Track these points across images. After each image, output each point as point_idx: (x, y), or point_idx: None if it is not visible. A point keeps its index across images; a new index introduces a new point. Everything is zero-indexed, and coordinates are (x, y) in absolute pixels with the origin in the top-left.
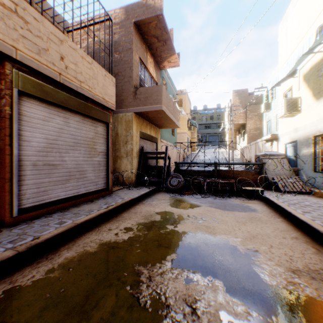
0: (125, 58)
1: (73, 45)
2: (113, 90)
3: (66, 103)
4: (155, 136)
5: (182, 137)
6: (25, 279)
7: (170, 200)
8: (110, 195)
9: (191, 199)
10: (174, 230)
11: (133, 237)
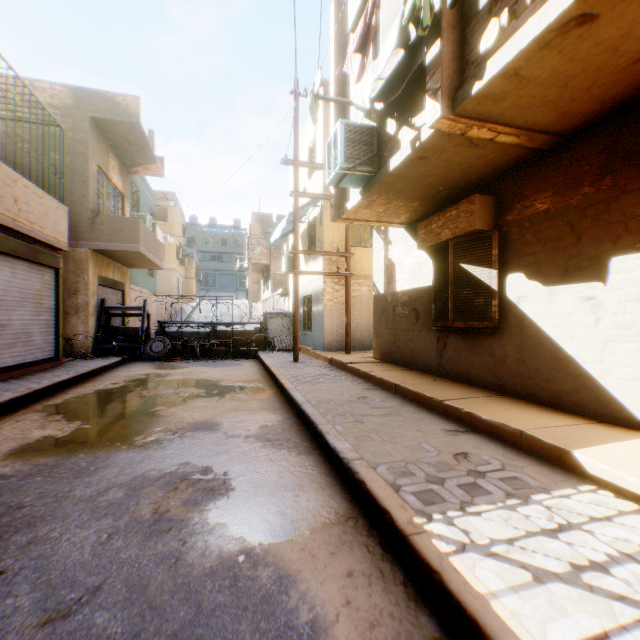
0: (75, 165)
1: (27, 182)
2: (68, 224)
3: (18, 251)
4: (122, 280)
5: (167, 276)
6: (52, 403)
7: (154, 366)
8: (63, 366)
9: (181, 364)
10: (163, 379)
11: (125, 385)
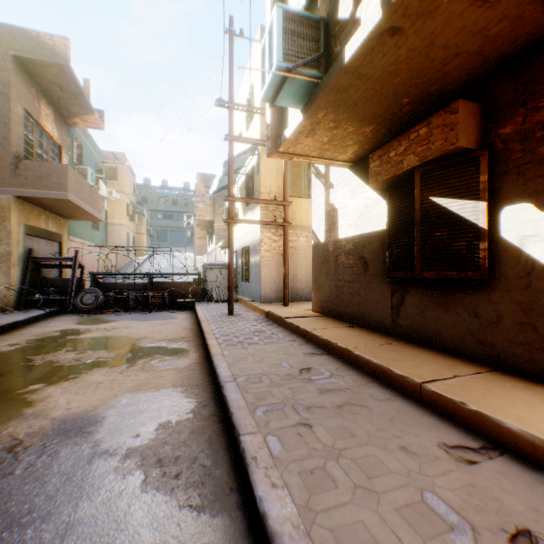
0: None
1: None
2: None
3: None
4: (58, 231)
5: (117, 230)
6: None
7: (79, 320)
8: None
9: (111, 317)
10: (77, 338)
11: (24, 347)
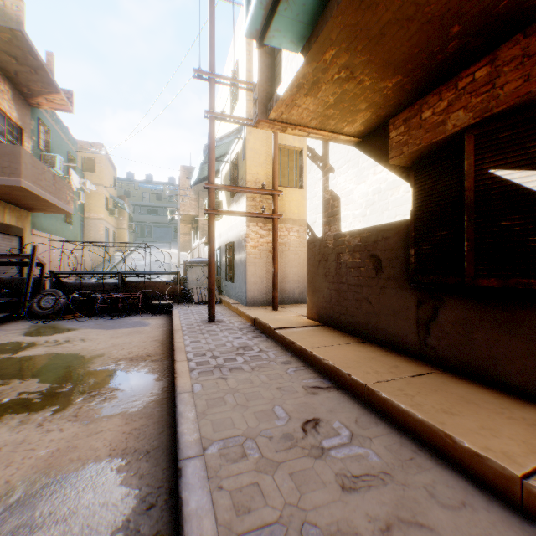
0: None
1: None
2: None
3: None
4: (18, 224)
5: (96, 225)
6: None
7: (30, 329)
8: None
9: (71, 324)
10: (12, 357)
11: None
